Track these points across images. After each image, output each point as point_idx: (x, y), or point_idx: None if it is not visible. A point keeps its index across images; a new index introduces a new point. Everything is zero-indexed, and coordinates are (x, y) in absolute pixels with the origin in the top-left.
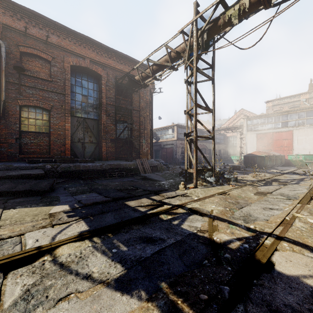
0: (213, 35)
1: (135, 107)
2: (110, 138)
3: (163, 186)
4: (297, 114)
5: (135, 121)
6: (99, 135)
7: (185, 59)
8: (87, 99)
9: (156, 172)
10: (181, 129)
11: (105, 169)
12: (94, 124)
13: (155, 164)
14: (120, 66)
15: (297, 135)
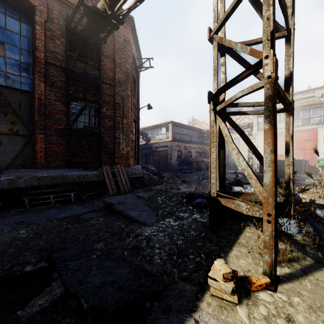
0: None
1: (107, 79)
2: (56, 126)
3: (146, 253)
4: (322, 108)
5: (106, 101)
6: (32, 121)
7: None
8: (5, 48)
9: (141, 189)
10: (177, 128)
11: (31, 188)
12: (22, 100)
13: (139, 174)
14: (76, 0)
15: (322, 135)
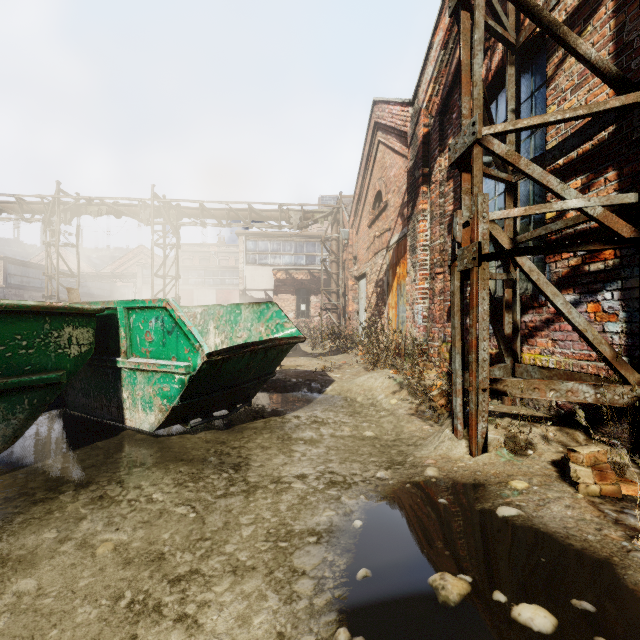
0: (77, 214)
1: None
2: None
3: None
4: (197, 271)
5: None
6: None
7: (45, 222)
8: None
9: None
10: (15, 267)
11: None
12: None
13: None
14: None
15: (197, 296)
